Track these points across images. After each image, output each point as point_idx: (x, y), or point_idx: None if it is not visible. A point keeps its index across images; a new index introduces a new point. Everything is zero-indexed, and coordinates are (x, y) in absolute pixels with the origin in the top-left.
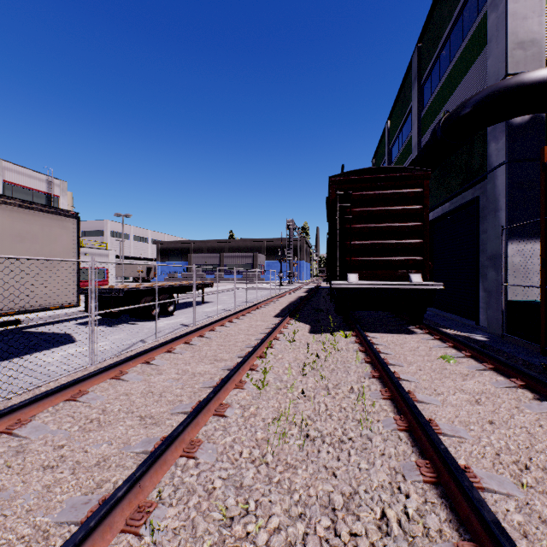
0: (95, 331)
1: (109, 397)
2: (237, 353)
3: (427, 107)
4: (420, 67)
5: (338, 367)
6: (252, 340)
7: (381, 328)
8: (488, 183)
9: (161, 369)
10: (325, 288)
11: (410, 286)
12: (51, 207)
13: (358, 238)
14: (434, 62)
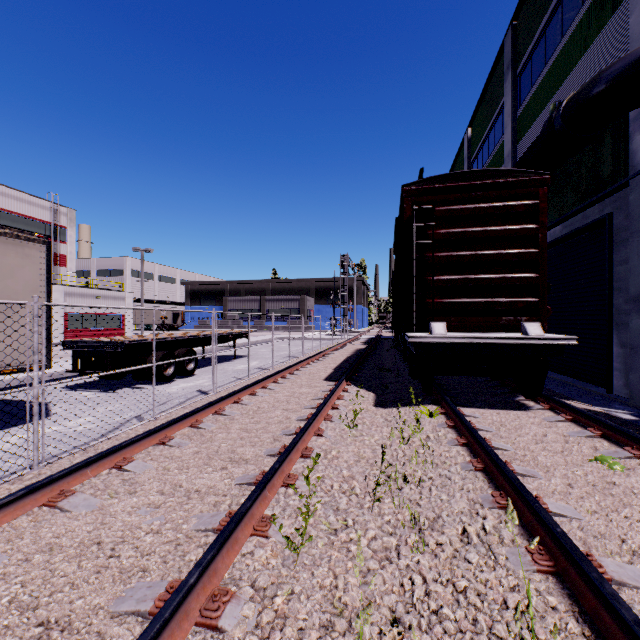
0: (83, 399)
1: (13, 559)
2: (266, 446)
3: (526, 102)
4: (515, 51)
5: (429, 478)
6: (292, 420)
7: (477, 399)
8: (631, 192)
9: (138, 482)
10: (387, 338)
11: (526, 341)
12: (4, 226)
13: (444, 272)
14: (537, 42)
